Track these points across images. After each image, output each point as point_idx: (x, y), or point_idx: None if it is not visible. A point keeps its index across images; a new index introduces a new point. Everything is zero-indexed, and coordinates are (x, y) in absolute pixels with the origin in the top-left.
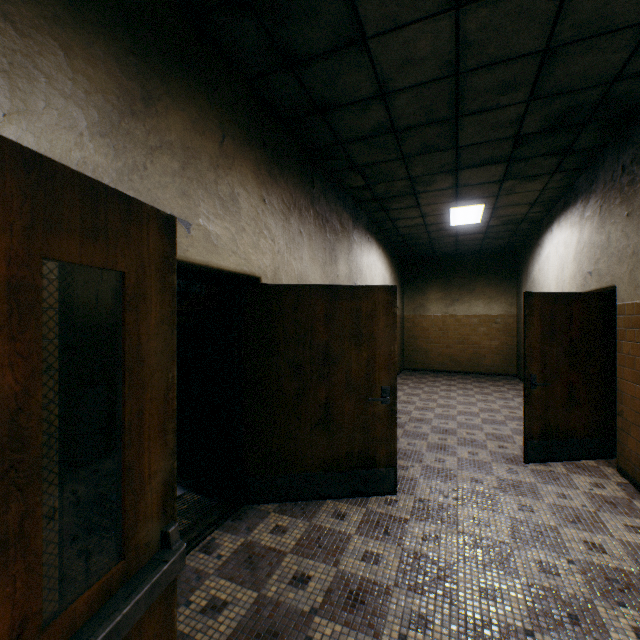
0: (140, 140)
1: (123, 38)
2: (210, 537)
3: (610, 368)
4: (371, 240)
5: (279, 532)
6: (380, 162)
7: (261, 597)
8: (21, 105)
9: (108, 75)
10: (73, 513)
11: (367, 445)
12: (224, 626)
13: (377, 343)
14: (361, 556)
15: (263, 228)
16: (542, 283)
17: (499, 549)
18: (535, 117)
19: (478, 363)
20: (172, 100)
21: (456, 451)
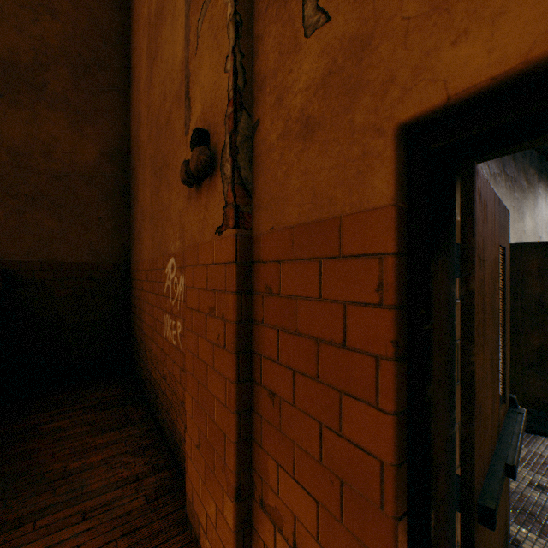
0: None
1: None
2: None
3: None
4: None
5: None
6: None
7: None
8: None
9: None
10: None
11: None
12: None
13: None
14: None
15: None
16: None
17: None
18: None
19: None
20: None
21: None
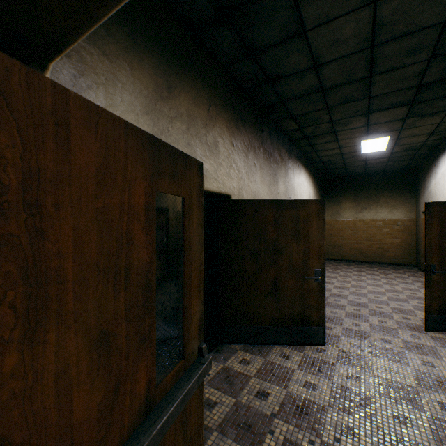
0: (166, 114)
1: (157, 54)
2: None
3: None
4: (300, 166)
5: (245, 363)
6: (310, 112)
7: (238, 402)
8: (110, 102)
9: (150, 77)
10: None
11: (303, 310)
12: (216, 416)
13: (311, 239)
14: (302, 384)
15: (232, 163)
16: (438, 194)
17: (407, 390)
18: (435, 70)
19: (382, 255)
20: (182, 87)
21: (368, 319)
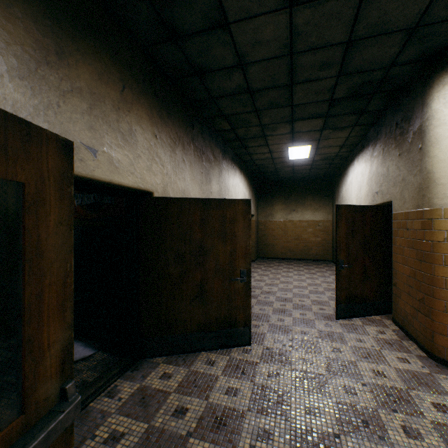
0: (54, 84)
1: (39, 4)
2: (113, 385)
3: (389, 255)
4: (235, 168)
5: (166, 377)
6: (240, 113)
7: (150, 427)
8: None
9: (26, 31)
10: (3, 373)
11: (230, 311)
12: None
13: (237, 239)
14: (225, 391)
15: (155, 156)
16: (348, 199)
17: (318, 379)
18: (342, 87)
19: (307, 253)
20: (81, 56)
21: (292, 313)
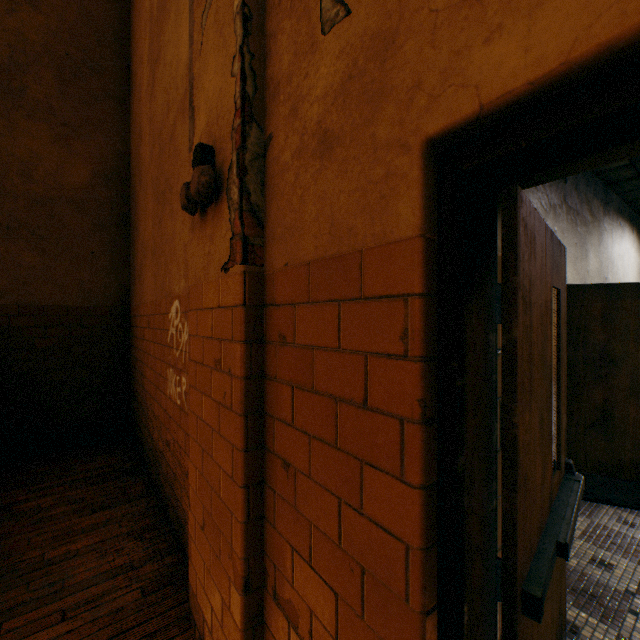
0: None
1: None
2: None
3: None
4: (622, 224)
5: None
6: None
7: None
8: None
9: None
10: None
11: None
12: None
13: None
14: None
15: None
16: None
17: None
18: None
19: None
20: None
21: None
